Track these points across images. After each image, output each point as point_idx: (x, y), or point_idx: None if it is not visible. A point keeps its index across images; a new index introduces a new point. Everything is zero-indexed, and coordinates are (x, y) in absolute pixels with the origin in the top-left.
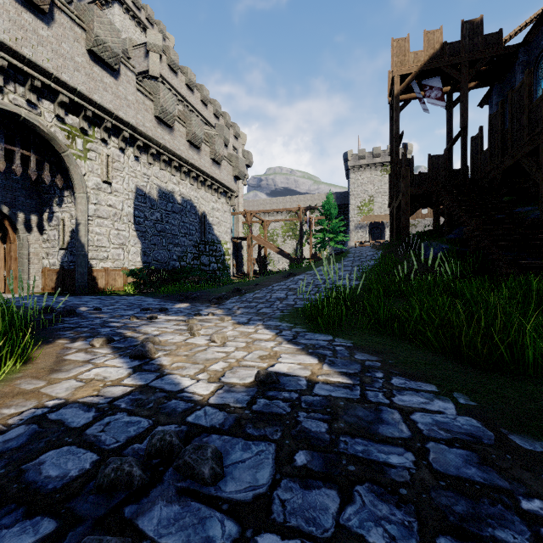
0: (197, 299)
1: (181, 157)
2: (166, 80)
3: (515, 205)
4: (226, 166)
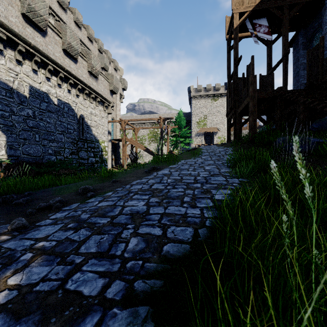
0: (19, 206)
1: (56, 62)
2: (56, 13)
3: None
4: (103, 81)
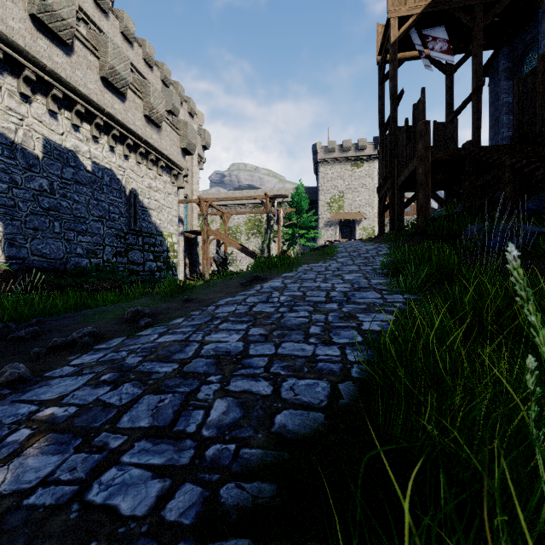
0: (18, 343)
1: (90, 99)
2: (90, 18)
3: None
4: (169, 133)
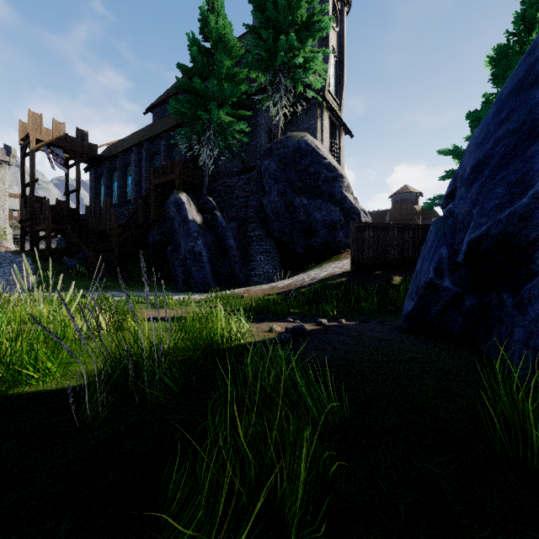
0: None
1: None
2: None
3: (104, 240)
4: None
